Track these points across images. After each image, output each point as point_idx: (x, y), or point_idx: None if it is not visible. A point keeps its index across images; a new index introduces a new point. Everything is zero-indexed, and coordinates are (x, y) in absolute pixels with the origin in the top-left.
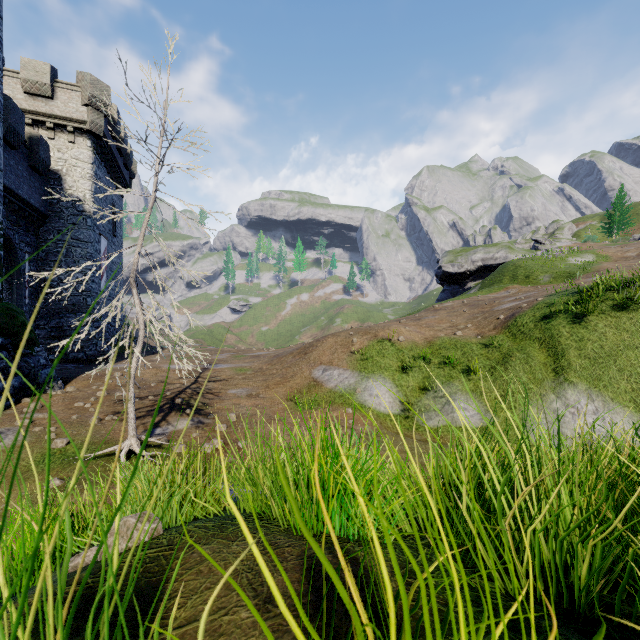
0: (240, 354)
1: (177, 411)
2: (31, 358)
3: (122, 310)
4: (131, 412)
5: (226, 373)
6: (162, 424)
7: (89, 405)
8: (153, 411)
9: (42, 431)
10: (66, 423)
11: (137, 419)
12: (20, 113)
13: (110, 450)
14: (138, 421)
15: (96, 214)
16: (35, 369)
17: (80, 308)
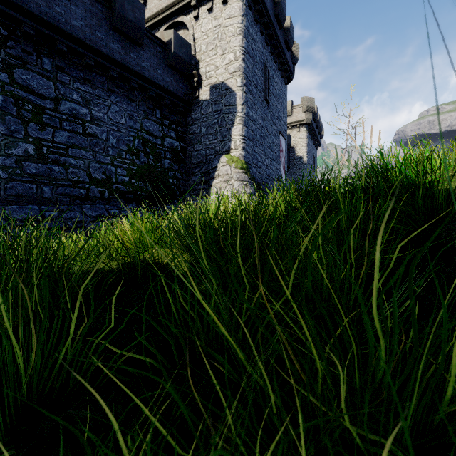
0: None
1: None
2: None
3: None
4: None
5: None
6: None
7: None
8: None
9: None
10: None
11: None
12: None
13: None
14: None
15: (307, 162)
16: None
17: None
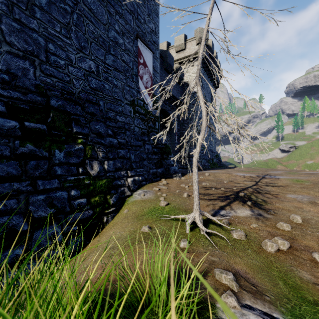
0: (293, 172)
1: (239, 201)
2: (167, 160)
3: (215, 147)
4: (195, 189)
5: (282, 181)
6: (226, 208)
7: (187, 186)
8: (222, 197)
9: (160, 195)
10: (172, 193)
11: (210, 200)
12: (171, 57)
13: (182, 217)
14: (210, 201)
15: None
16: (168, 166)
17: (195, 144)
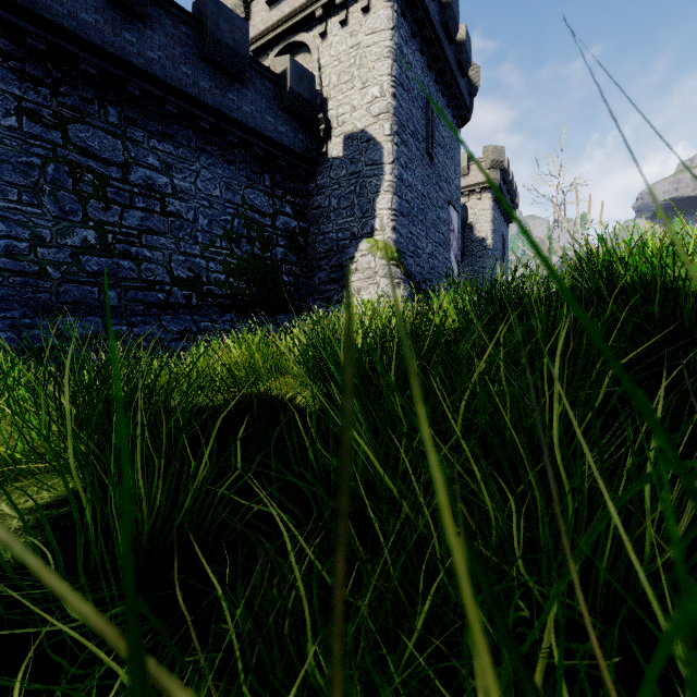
0: None
1: None
2: None
3: None
4: None
5: None
6: None
7: None
8: None
9: None
10: None
11: None
12: None
13: None
14: None
15: (493, 246)
16: None
17: None
